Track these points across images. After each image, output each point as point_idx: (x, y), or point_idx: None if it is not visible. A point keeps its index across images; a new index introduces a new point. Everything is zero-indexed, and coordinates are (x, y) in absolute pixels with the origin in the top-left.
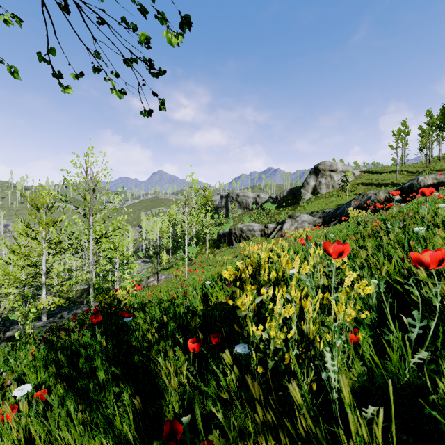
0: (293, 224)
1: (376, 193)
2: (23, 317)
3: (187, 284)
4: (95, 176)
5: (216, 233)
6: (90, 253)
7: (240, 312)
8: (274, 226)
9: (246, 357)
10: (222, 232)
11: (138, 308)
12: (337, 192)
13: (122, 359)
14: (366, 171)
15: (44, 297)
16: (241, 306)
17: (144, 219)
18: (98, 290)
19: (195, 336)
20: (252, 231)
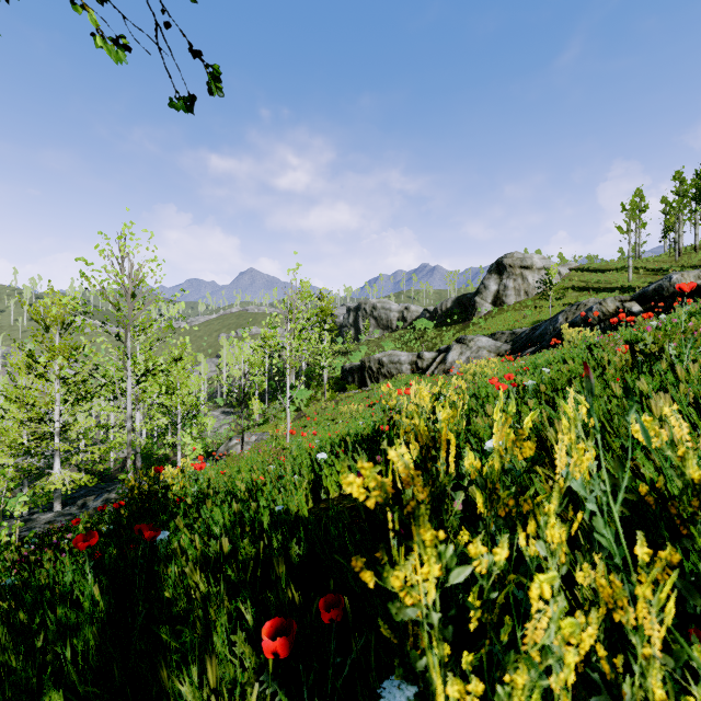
0: (464, 353)
1: (601, 302)
2: None
3: (287, 456)
4: (136, 272)
5: (340, 368)
6: (128, 400)
7: (399, 613)
8: (432, 356)
9: None
10: (349, 366)
11: (196, 502)
12: (533, 302)
13: (143, 622)
14: (579, 268)
15: (58, 471)
16: (403, 596)
17: (226, 345)
18: (150, 458)
19: (286, 595)
20: (398, 365)
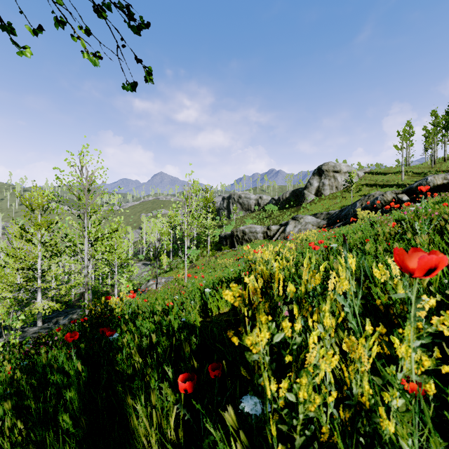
0: (297, 226)
1: (383, 194)
2: (7, 326)
3: (186, 290)
4: (90, 176)
5: (218, 236)
6: (85, 256)
7: (250, 356)
8: (277, 228)
9: (258, 417)
10: (223, 234)
11: (131, 318)
12: (341, 194)
13: (104, 385)
14: (370, 172)
15: (40, 301)
16: (252, 347)
17: (145, 221)
18: (97, 293)
19: (189, 365)
20: (255, 233)
